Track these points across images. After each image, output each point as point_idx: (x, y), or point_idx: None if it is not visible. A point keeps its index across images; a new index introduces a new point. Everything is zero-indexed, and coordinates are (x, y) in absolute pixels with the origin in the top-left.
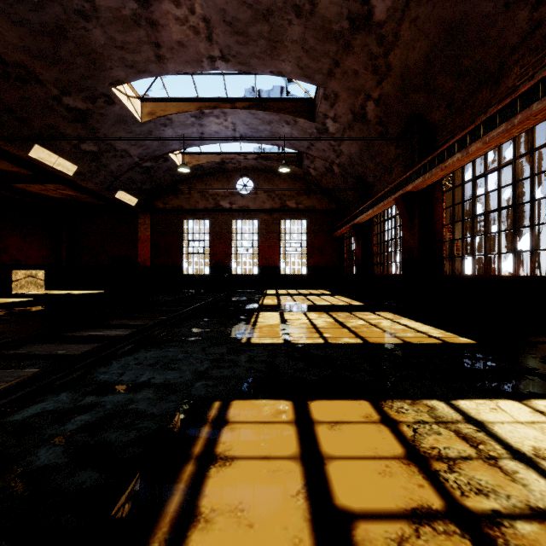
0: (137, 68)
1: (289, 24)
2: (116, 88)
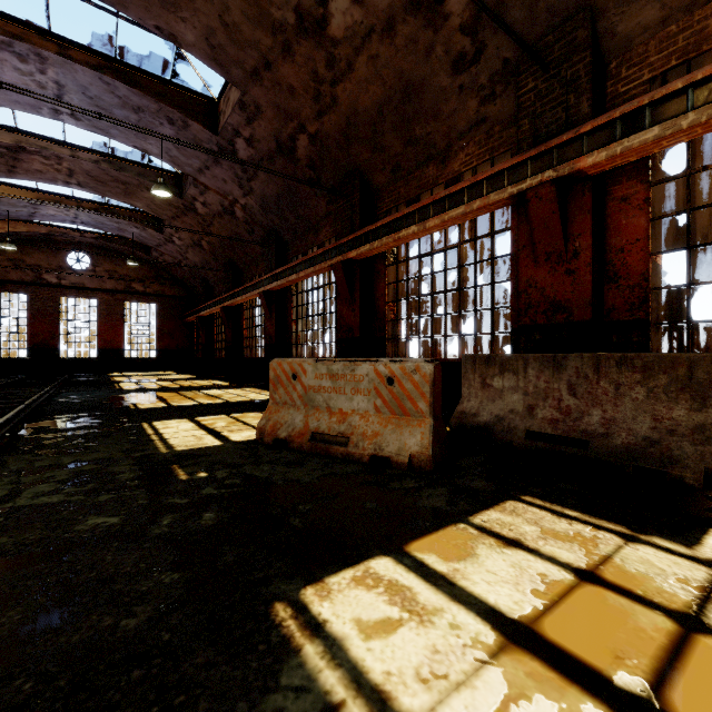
0: None
1: (142, 191)
2: None
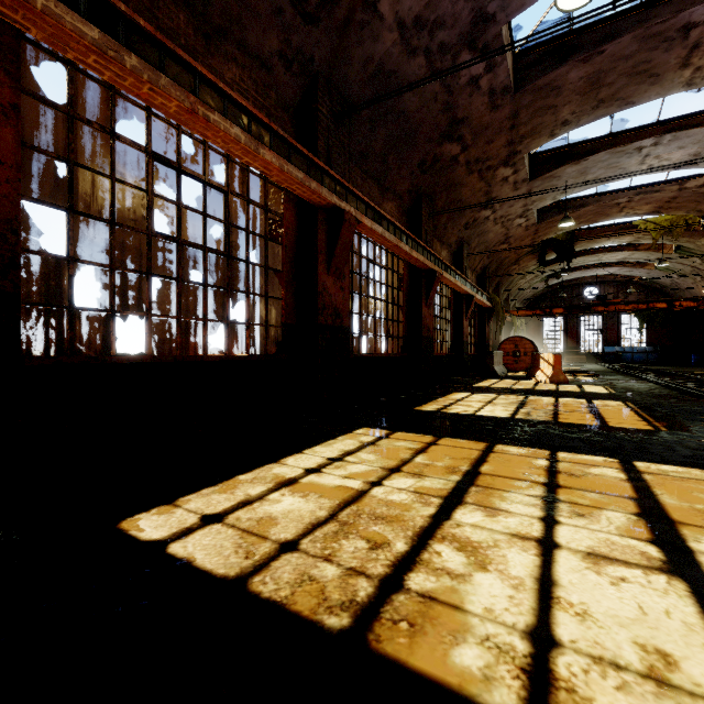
0: None
1: None
2: None
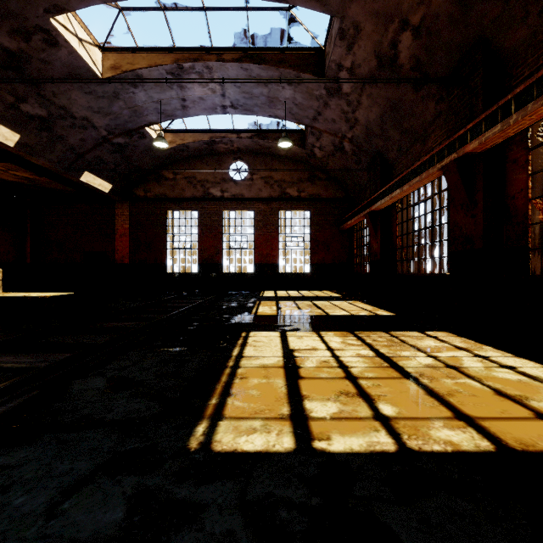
0: None
1: None
2: (58, 21)
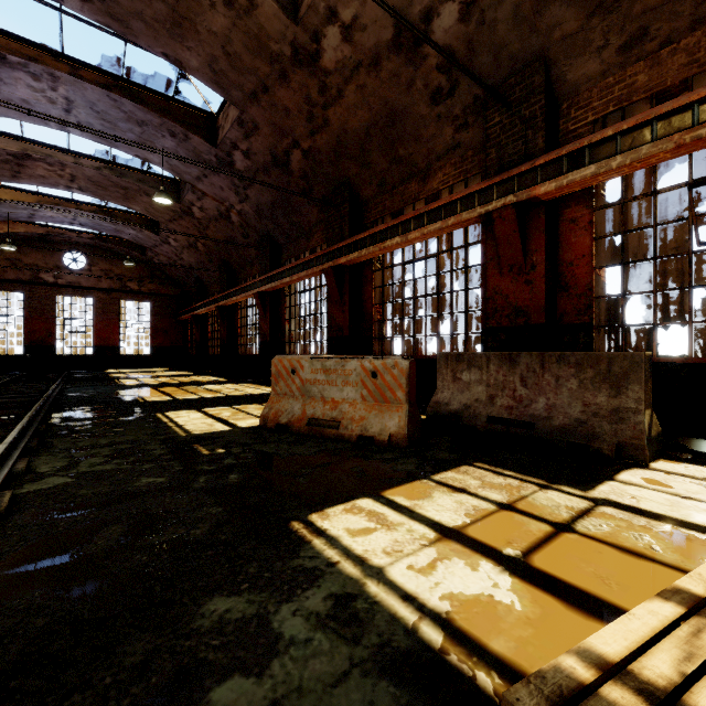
0: None
1: (141, 196)
2: None
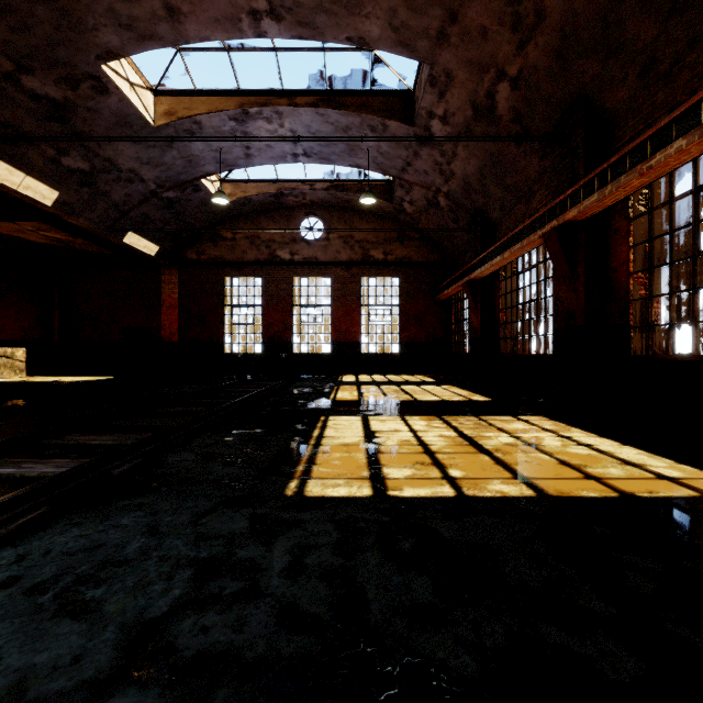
0: (138, 31)
1: None
2: (109, 67)
